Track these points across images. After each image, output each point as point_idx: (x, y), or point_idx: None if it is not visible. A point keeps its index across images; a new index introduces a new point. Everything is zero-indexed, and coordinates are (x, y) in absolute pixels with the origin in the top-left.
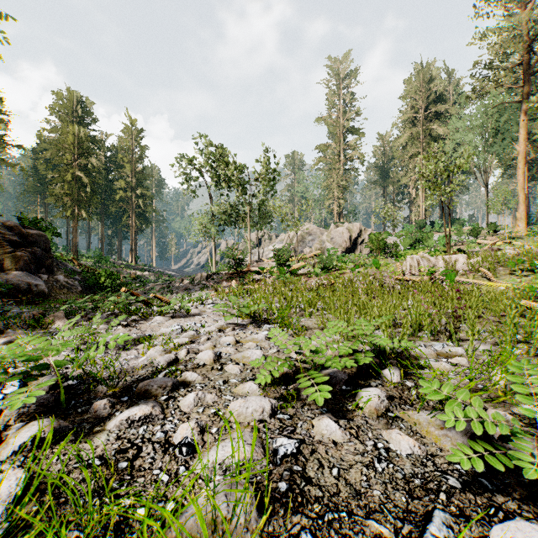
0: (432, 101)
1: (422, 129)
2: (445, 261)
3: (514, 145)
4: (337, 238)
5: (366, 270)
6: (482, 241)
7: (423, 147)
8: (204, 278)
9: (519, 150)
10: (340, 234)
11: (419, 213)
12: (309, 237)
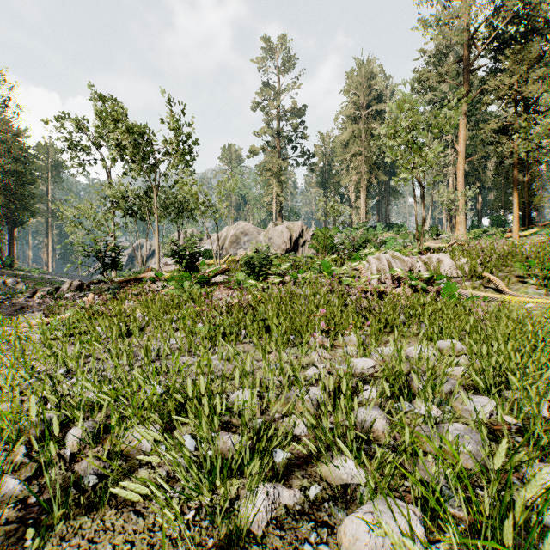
0: (373, 99)
1: (363, 128)
2: (424, 263)
3: (455, 145)
4: (276, 238)
5: (312, 276)
6: (429, 244)
7: (364, 146)
8: (72, 289)
9: (460, 150)
10: (279, 234)
11: (361, 216)
12: (245, 237)
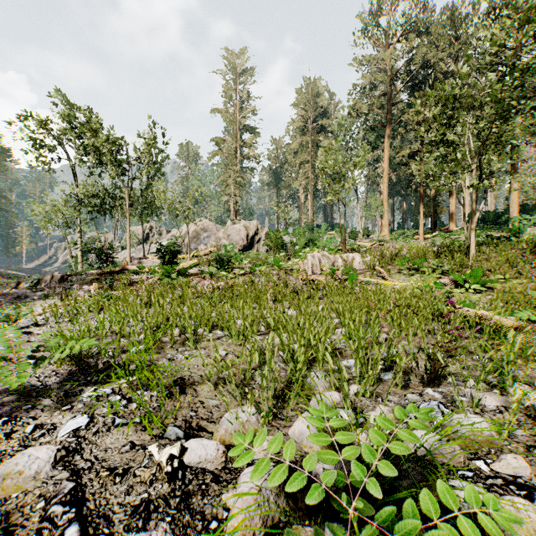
0: (319, 114)
1: (310, 139)
2: (343, 260)
3: (381, 163)
4: (234, 235)
5: (266, 269)
6: (360, 243)
7: (311, 155)
8: (56, 281)
9: (385, 167)
10: (237, 232)
11: (308, 216)
12: (205, 233)
